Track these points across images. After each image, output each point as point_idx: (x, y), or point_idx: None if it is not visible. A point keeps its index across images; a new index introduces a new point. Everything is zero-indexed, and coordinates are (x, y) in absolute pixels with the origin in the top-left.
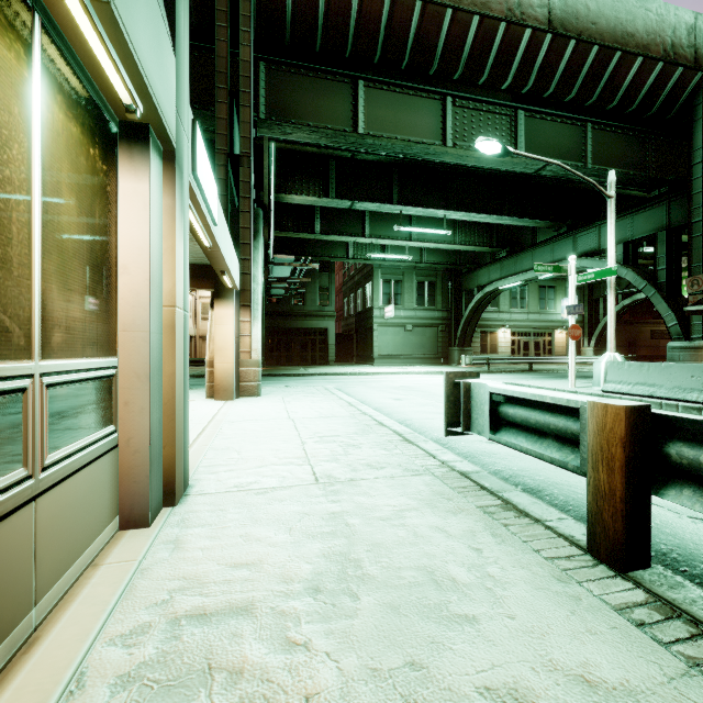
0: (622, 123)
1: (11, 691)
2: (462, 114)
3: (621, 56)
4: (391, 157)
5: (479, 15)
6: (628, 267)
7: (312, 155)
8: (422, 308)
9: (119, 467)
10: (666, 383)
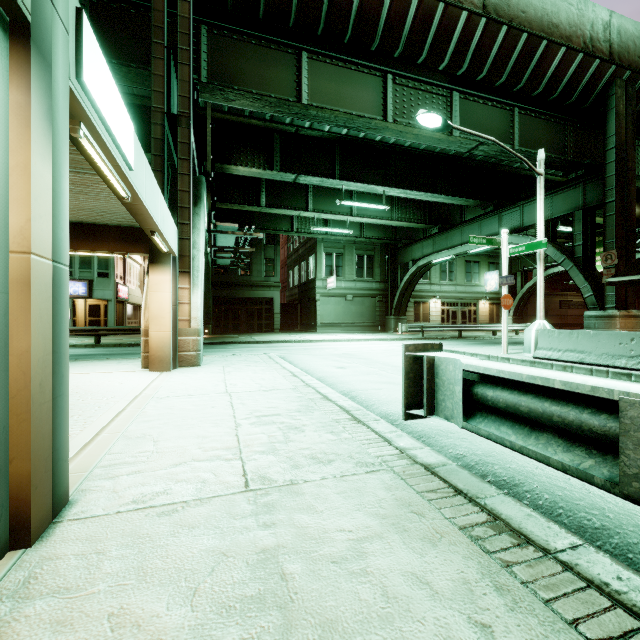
0: (545, 110)
1: None
2: (402, 92)
3: (546, 45)
4: (334, 134)
5: None
6: (549, 243)
7: (257, 128)
8: (361, 279)
9: None
10: (595, 350)
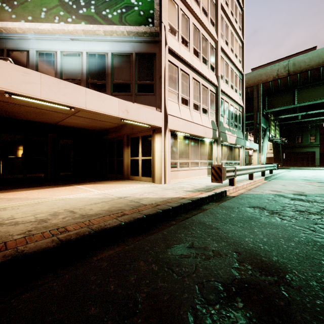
0: None
1: None
2: None
3: None
4: None
5: None
6: None
7: None
8: None
9: None
10: None
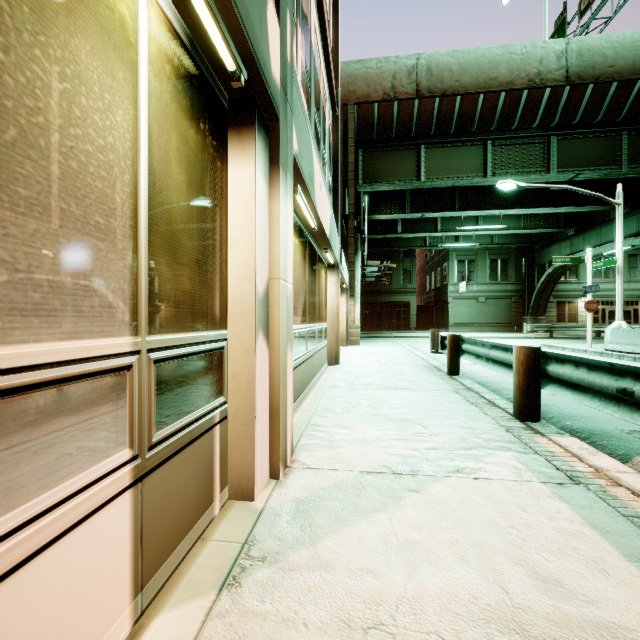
0: None
1: (326, 373)
2: (500, 151)
3: None
4: None
5: (505, 91)
6: None
7: None
8: (494, 282)
9: (327, 350)
10: None
